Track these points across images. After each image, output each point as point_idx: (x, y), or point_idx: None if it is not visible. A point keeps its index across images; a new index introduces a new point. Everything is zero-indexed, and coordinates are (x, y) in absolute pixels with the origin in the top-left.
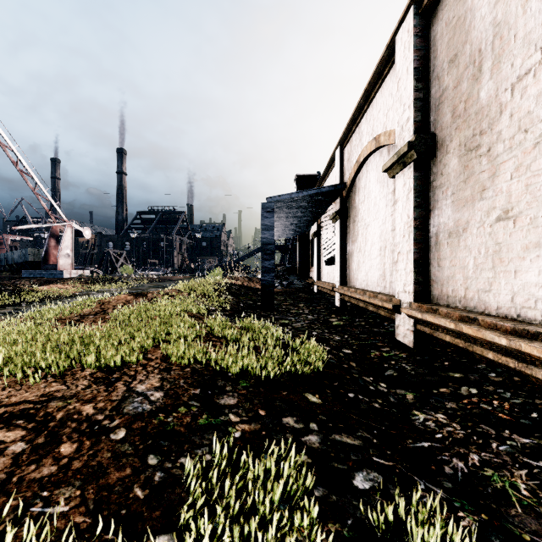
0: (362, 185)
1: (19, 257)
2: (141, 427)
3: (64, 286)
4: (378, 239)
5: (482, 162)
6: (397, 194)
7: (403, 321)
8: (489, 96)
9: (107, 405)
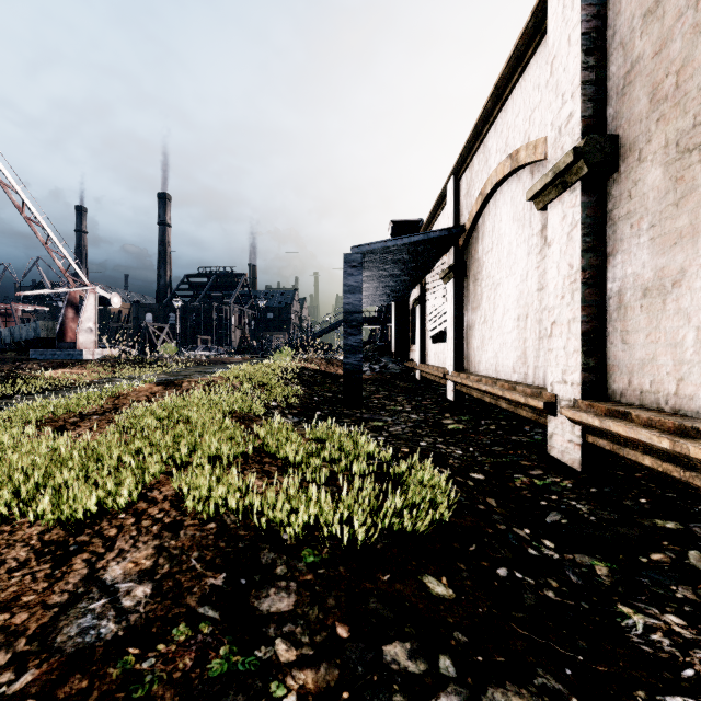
0: (489, 227)
1: (29, 332)
2: (77, 693)
3: (81, 371)
4: (515, 303)
5: None
6: (551, 233)
7: (561, 428)
8: None
9: (32, 620)
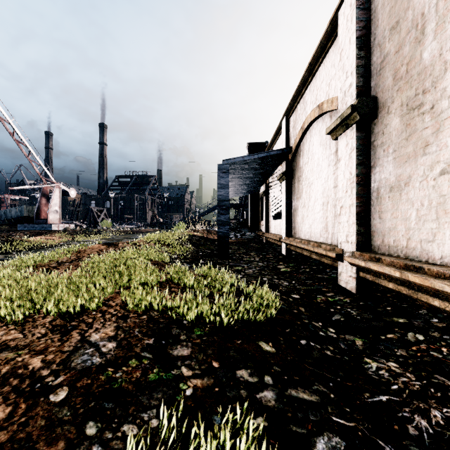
0: (306, 148)
1: (16, 213)
2: (86, 385)
3: (52, 237)
4: (321, 195)
5: (425, 119)
6: (340, 154)
7: (346, 268)
8: (432, 56)
9: (57, 357)
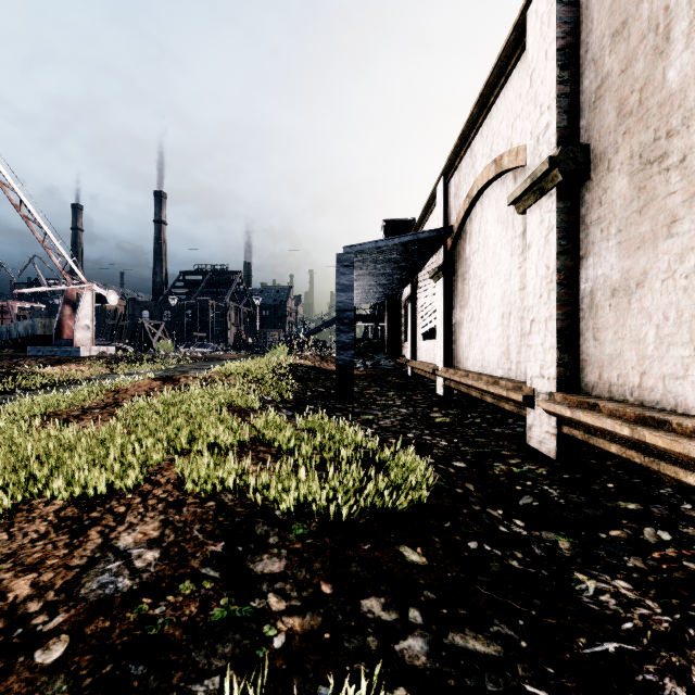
0: (476, 228)
1: (26, 329)
2: (101, 631)
3: (79, 367)
4: (500, 302)
5: (671, 178)
6: (530, 236)
7: (539, 419)
8: (683, 75)
9: (58, 577)
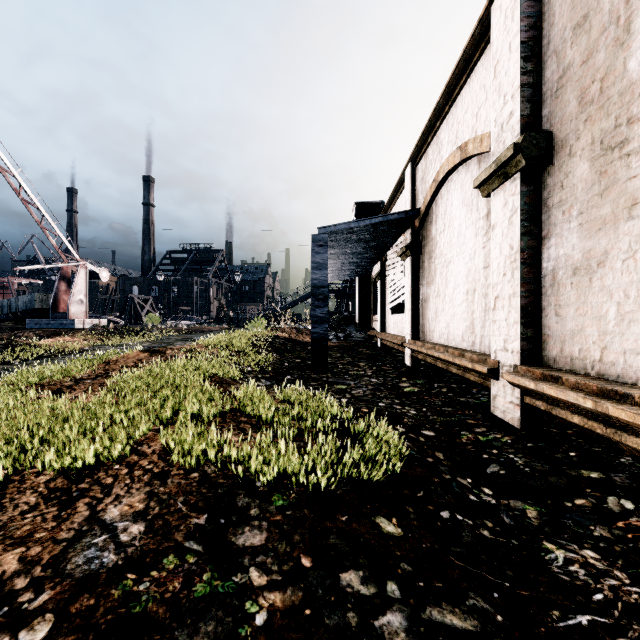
0: (442, 210)
1: (25, 303)
2: (86, 609)
3: (73, 339)
4: (464, 279)
5: (631, 163)
6: (494, 218)
7: (503, 390)
8: None
9: (45, 552)
